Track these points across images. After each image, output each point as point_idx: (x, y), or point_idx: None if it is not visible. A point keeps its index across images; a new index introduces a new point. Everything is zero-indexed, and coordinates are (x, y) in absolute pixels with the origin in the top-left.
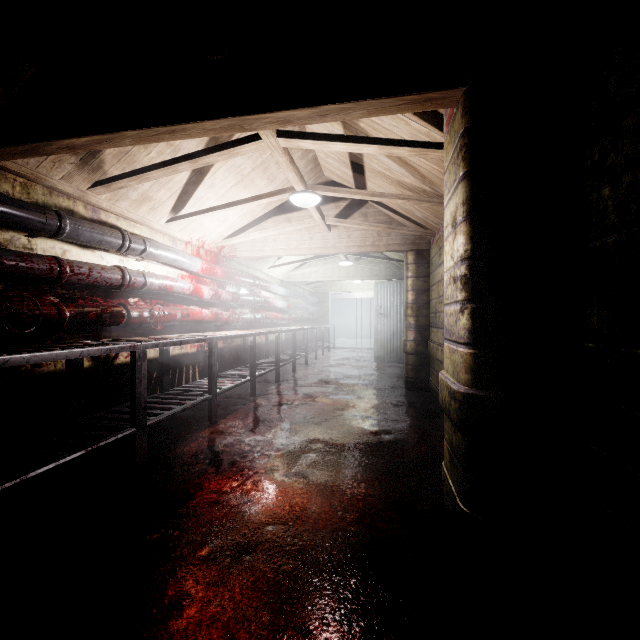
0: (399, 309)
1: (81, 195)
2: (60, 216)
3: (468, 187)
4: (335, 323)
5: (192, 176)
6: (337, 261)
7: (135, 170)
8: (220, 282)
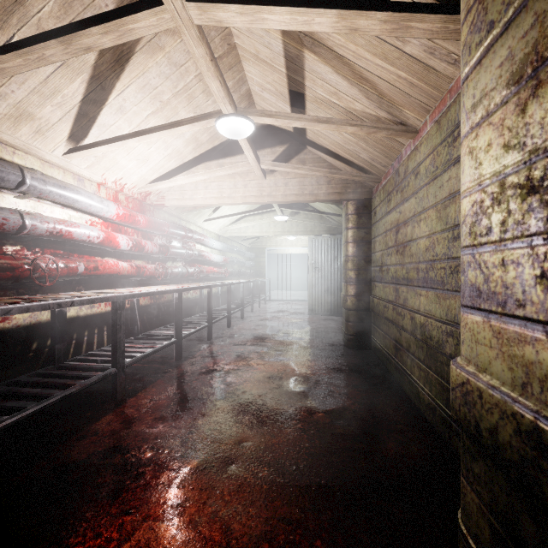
0: (333, 263)
1: None
2: None
3: None
4: (271, 277)
5: (90, 91)
6: (273, 217)
7: None
8: (146, 232)
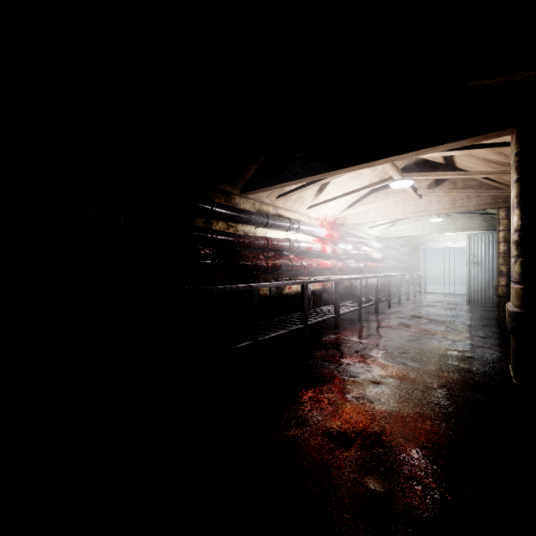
0: (495, 258)
1: (272, 203)
2: (267, 216)
3: (518, 187)
4: (426, 271)
5: None
6: (428, 218)
7: (299, 186)
8: (335, 242)
